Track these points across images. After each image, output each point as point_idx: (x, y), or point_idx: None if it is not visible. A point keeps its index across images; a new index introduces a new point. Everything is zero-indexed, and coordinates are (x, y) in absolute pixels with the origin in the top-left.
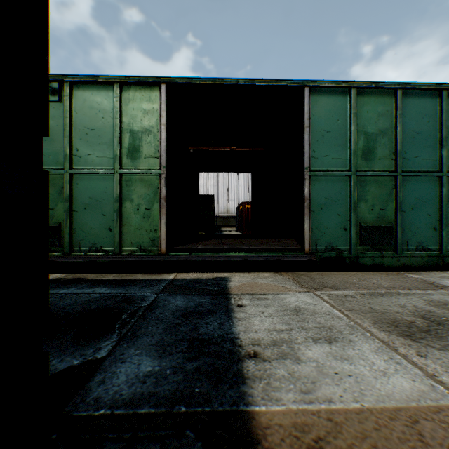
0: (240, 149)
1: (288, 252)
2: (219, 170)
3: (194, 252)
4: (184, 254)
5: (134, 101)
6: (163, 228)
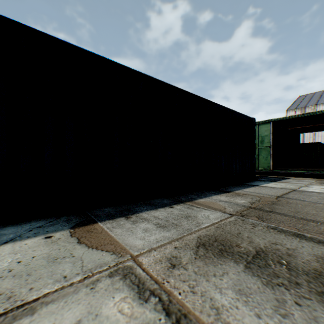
0: (319, 124)
1: (321, 171)
2: (313, 130)
3: (281, 170)
4: (278, 170)
5: (262, 128)
6: (271, 163)
